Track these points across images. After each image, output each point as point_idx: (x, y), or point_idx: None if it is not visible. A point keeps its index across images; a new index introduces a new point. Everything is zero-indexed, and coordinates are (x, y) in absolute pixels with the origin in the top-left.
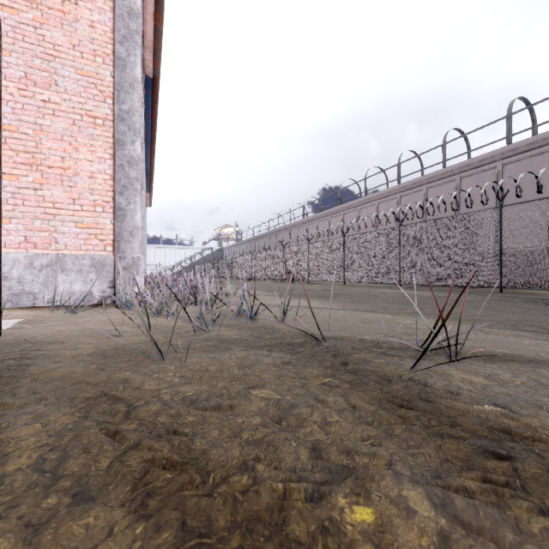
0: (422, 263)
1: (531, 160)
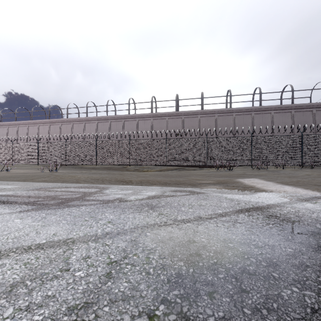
0: (46, 157)
1: (92, 124)
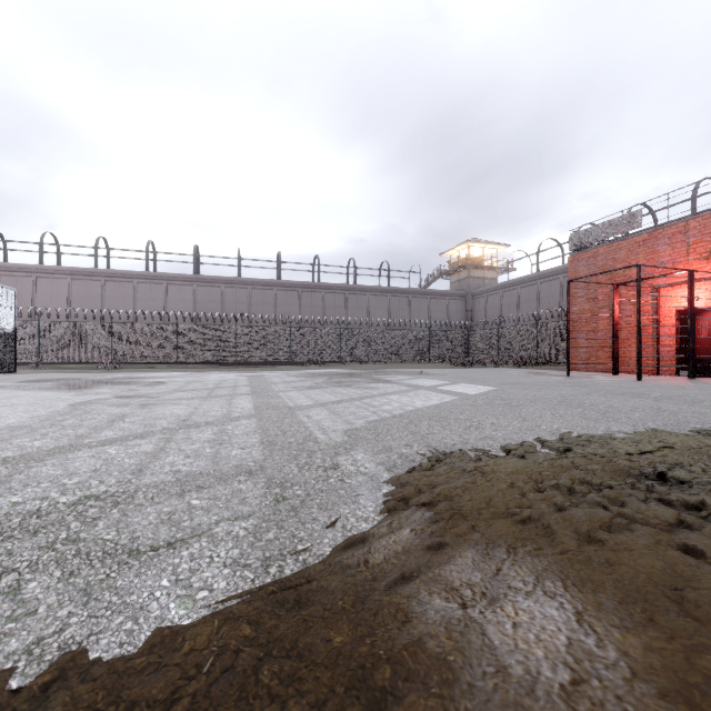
0: None
1: (57, 281)
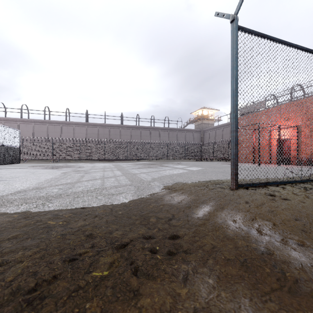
0: None
1: (28, 125)
